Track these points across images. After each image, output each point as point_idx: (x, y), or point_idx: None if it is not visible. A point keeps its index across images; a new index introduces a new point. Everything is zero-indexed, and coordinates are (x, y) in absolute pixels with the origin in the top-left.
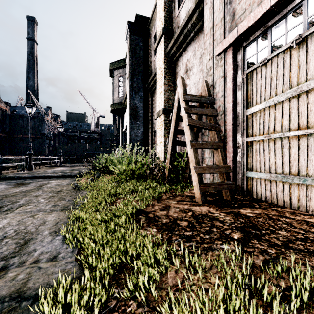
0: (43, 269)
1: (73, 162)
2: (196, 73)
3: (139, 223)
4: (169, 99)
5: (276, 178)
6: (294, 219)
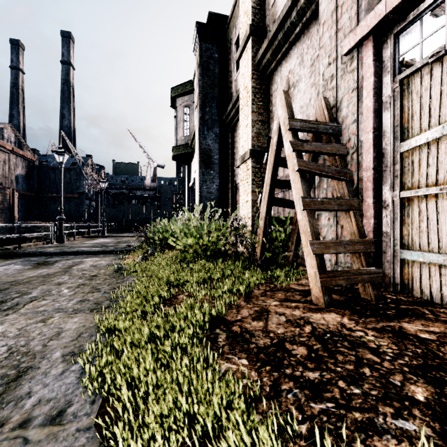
0: (32, 444)
1: (121, 231)
2: (305, 91)
3: (215, 345)
4: (260, 135)
5: None
6: None
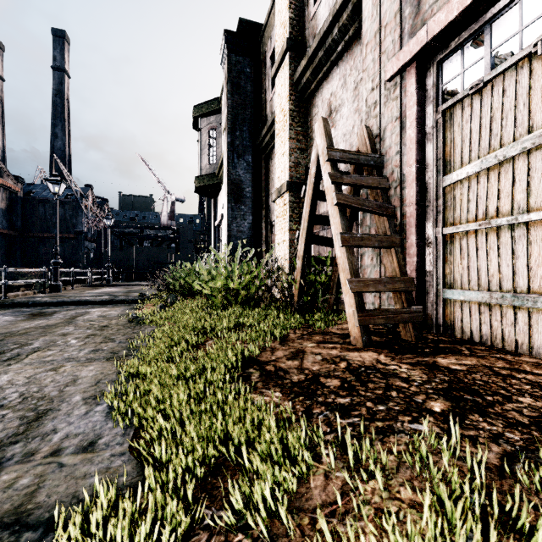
0: (68, 466)
1: (130, 279)
2: (348, 117)
3: (248, 382)
4: (298, 164)
5: (501, 300)
6: (541, 375)
